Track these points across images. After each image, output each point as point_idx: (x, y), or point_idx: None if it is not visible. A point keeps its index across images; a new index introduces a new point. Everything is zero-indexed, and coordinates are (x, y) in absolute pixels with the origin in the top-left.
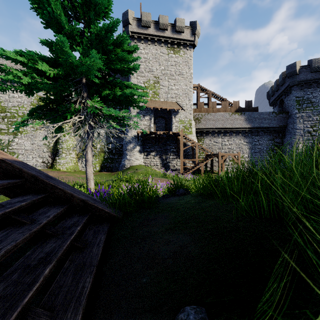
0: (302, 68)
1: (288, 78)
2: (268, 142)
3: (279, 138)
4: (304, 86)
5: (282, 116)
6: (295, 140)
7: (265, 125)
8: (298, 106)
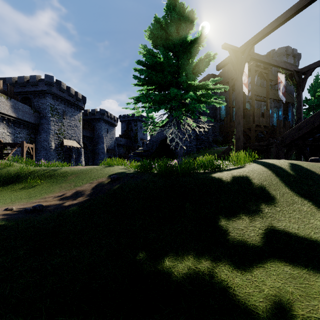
0: (55, 83)
1: (45, 84)
2: (27, 136)
3: (33, 134)
4: (55, 98)
5: (37, 115)
6: (50, 138)
7: (27, 119)
8: (51, 112)
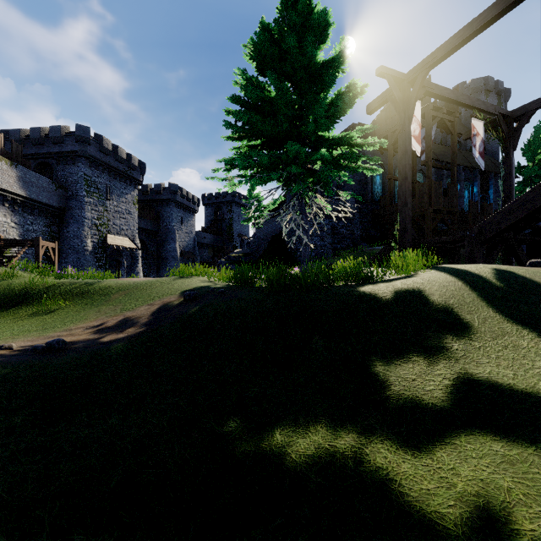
0: (94, 140)
1: (76, 141)
2: (45, 230)
3: (56, 225)
4: (93, 164)
5: (63, 193)
6: (85, 233)
7: (45, 199)
8: (87, 188)
